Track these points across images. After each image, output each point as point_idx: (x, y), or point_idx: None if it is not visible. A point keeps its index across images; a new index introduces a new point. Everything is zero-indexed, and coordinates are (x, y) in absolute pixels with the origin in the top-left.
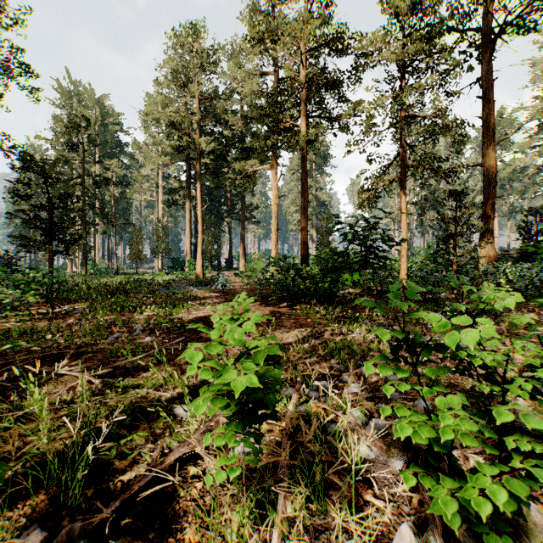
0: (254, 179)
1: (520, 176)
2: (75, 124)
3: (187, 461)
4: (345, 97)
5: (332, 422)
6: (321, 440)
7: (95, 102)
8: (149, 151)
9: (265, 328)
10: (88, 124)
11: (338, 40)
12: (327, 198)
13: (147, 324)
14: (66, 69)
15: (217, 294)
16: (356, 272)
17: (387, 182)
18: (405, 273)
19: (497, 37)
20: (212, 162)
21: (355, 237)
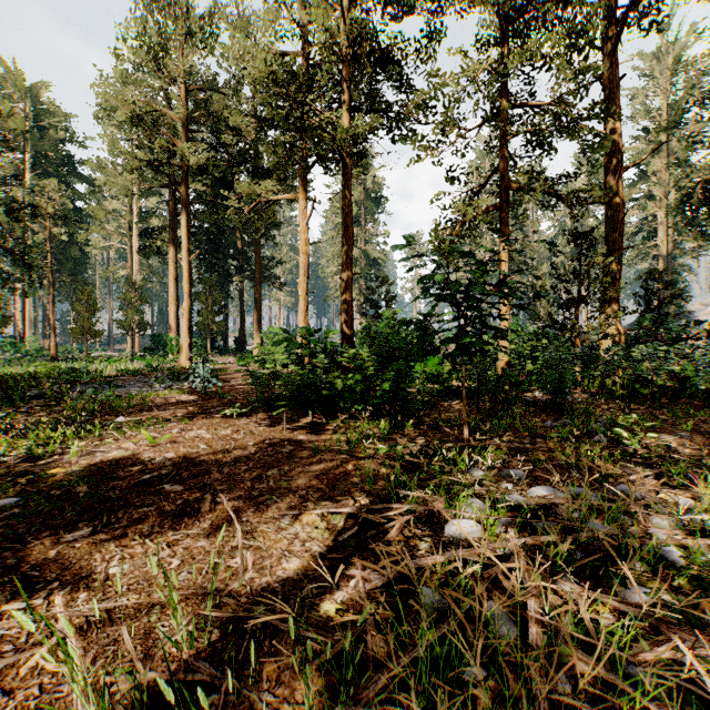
0: (271, 214)
1: None
2: None
3: None
4: (411, 84)
5: None
6: None
7: (25, 91)
8: (117, 174)
9: (241, 505)
10: None
11: None
12: (381, 255)
13: None
14: None
15: (192, 398)
16: (431, 358)
17: (480, 212)
18: (506, 359)
19: (629, 11)
20: (209, 189)
21: (451, 284)
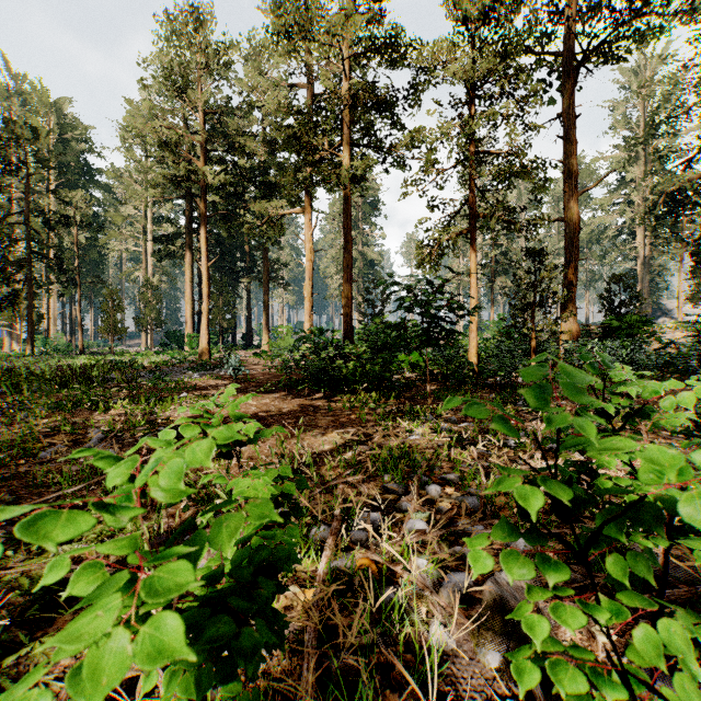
0: (280, 226)
1: (600, 238)
2: (15, 134)
3: (133, 688)
4: (401, 124)
5: (387, 584)
6: (370, 620)
7: (49, 107)
8: (133, 182)
9: (292, 430)
10: (36, 136)
11: (392, 47)
12: (377, 256)
13: (111, 429)
14: (3, 55)
15: (227, 382)
16: (415, 351)
17: (453, 235)
18: (475, 352)
19: (581, 65)
20: (223, 201)
21: (415, 303)
